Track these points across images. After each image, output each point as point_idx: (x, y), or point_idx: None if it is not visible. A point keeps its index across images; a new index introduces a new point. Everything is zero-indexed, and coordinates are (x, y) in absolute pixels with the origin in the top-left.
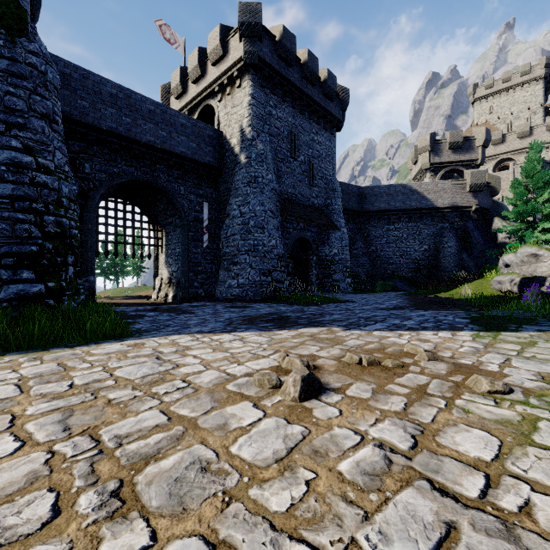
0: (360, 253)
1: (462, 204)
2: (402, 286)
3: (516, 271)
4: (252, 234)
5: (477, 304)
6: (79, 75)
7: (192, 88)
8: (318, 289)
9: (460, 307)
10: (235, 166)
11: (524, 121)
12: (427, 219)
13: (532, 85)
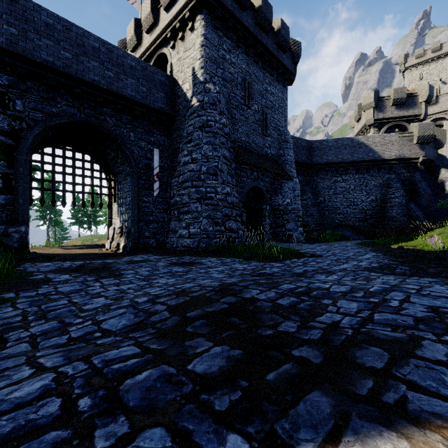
0: (309, 204)
1: (409, 155)
2: (351, 235)
3: None
4: (204, 181)
5: None
6: None
7: (145, 38)
8: (271, 238)
9: None
10: (187, 112)
11: None
12: (374, 171)
13: None
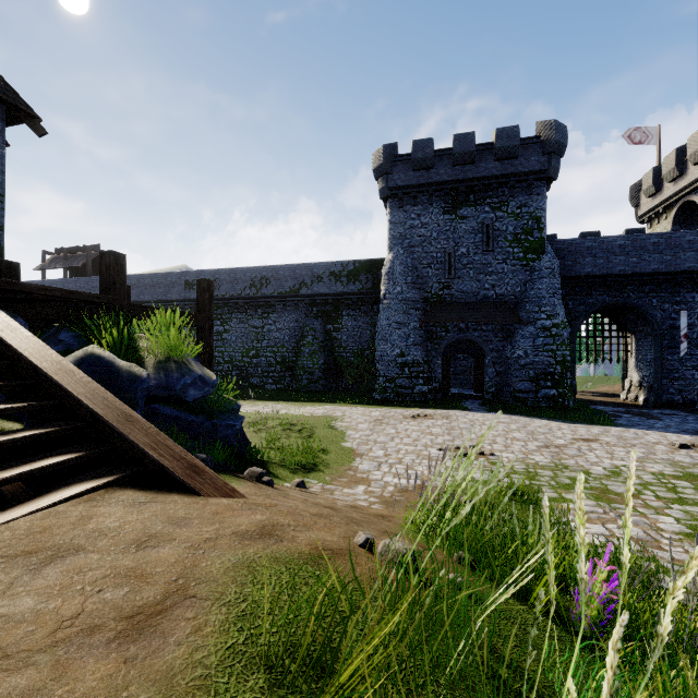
0: None
1: None
2: None
3: None
4: None
5: None
6: (566, 245)
7: (667, 186)
8: None
9: None
10: None
11: None
12: None
13: None
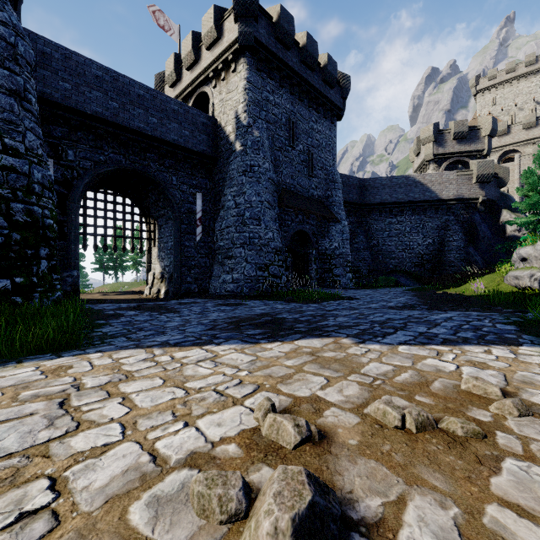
0: (361, 248)
1: (468, 195)
2: (405, 281)
3: (535, 265)
4: (247, 226)
5: (495, 302)
6: (61, 54)
7: (186, 75)
8: (318, 284)
9: (477, 305)
10: (230, 155)
11: (529, 112)
12: (431, 212)
13: (537, 75)
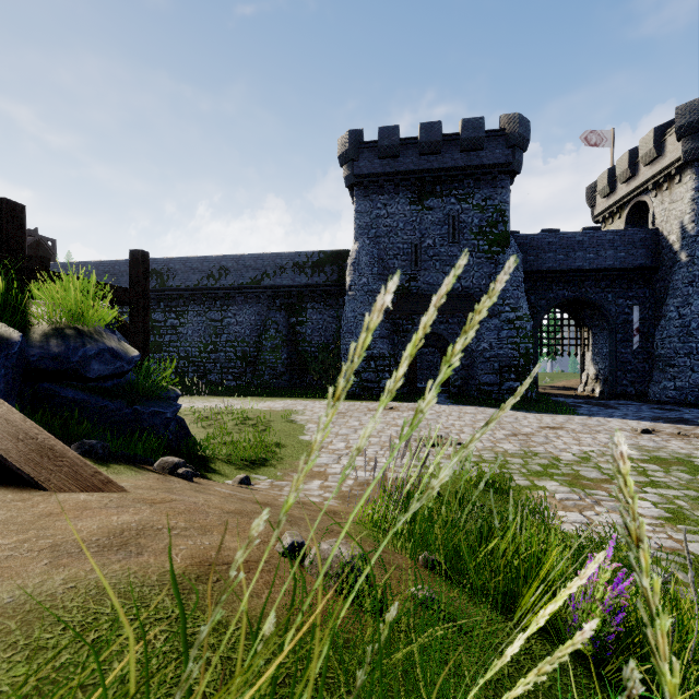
0: None
1: None
2: None
3: None
4: (693, 336)
5: None
6: (528, 240)
7: (620, 187)
8: None
9: None
10: (673, 264)
11: None
12: None
13: None
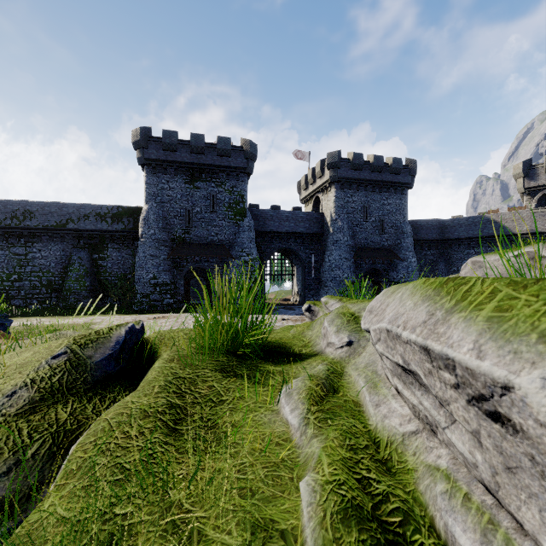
0: (440, 273)
1: (542, 229)
2: None
3: None
4: (333, 271)
5: None
6: (260, 213)
7: (310, 186)
8: None
9: None
10: (328, 233)
11: None
12: (506, 244)
13: None
